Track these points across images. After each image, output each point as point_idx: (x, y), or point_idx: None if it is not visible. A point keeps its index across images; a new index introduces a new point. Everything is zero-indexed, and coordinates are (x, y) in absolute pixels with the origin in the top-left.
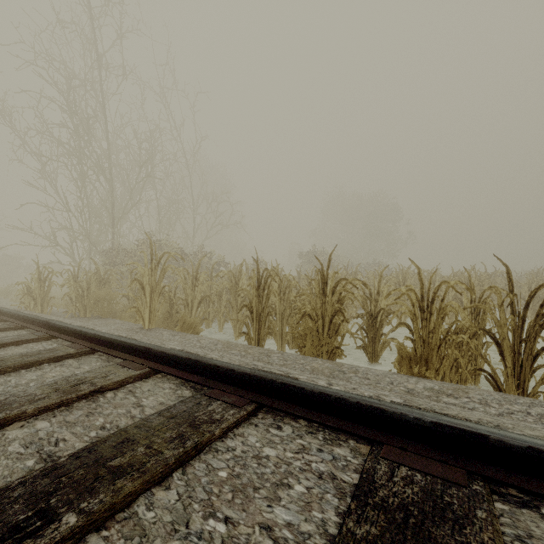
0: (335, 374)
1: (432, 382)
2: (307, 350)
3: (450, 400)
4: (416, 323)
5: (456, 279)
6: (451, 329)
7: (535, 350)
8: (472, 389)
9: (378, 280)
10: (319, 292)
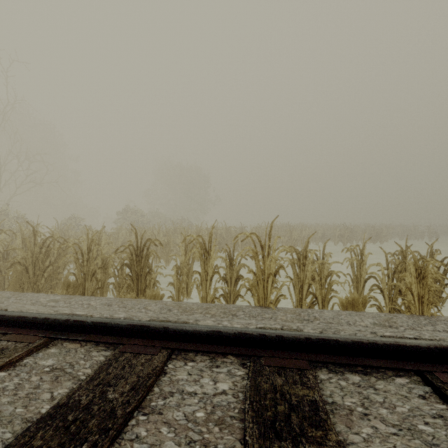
0: (0, 299)
1: (63, 296)
2: (10, 287)
3: (51, 304)
4: (78, 263)
5: (194, 232)
6: (120, 265)
7: (154, 273)
8: (79, 297)
9: (98, 236)
10: (30, 247)
